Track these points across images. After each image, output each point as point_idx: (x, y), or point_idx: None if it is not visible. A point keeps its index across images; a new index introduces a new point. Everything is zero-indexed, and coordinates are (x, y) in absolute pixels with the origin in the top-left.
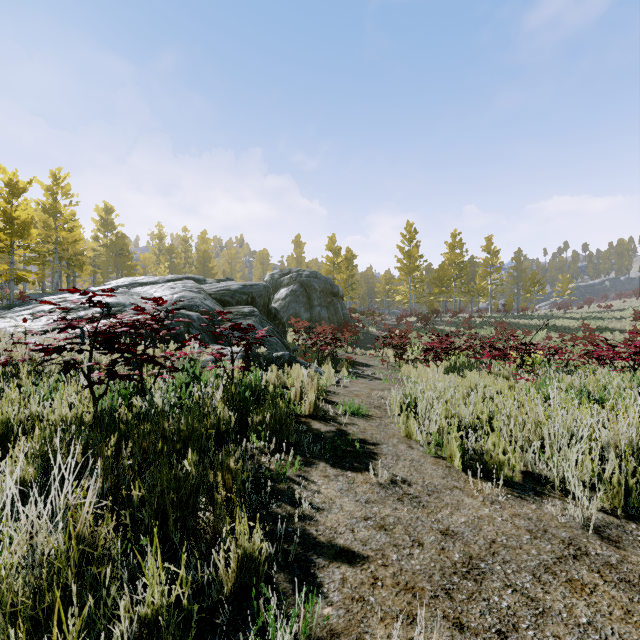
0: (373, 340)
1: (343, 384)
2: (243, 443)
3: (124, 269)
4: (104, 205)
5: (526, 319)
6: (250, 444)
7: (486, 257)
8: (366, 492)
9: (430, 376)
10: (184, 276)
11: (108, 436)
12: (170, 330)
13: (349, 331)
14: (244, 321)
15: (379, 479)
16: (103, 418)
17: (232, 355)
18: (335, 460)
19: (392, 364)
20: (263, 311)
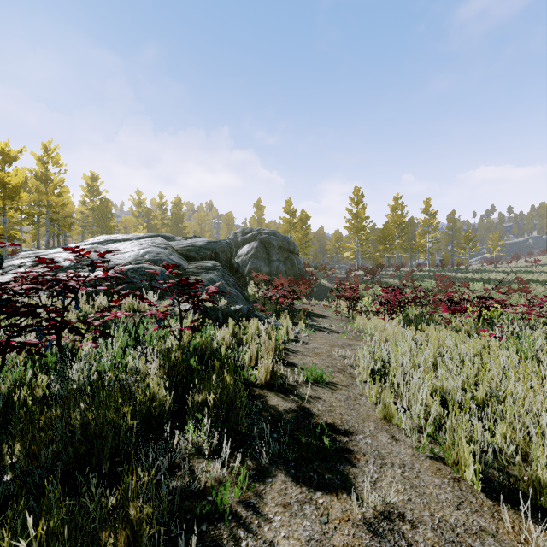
0: (325, 291)
1: (301, 339)
2: (175, 439)
3: (107, 229)
4: (91, 174)
5: (462, 273)
6: (186, 437)
7: (425, 218)
8: (350, 546)
9: (389, 330)
10: (155, 234)
11: (3, 425)
12: (95, 287)
13: (304, 284)
14: (206, 275)
15: (365, 511)
16: (1, 400)
17: (180, 313)
18: (298, 467)
19: (345, 315)
20: (226, 265)
